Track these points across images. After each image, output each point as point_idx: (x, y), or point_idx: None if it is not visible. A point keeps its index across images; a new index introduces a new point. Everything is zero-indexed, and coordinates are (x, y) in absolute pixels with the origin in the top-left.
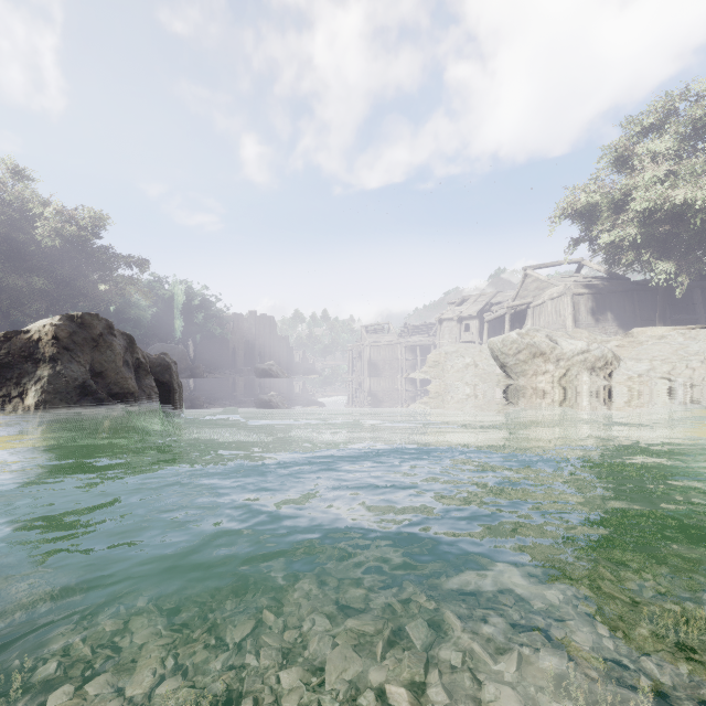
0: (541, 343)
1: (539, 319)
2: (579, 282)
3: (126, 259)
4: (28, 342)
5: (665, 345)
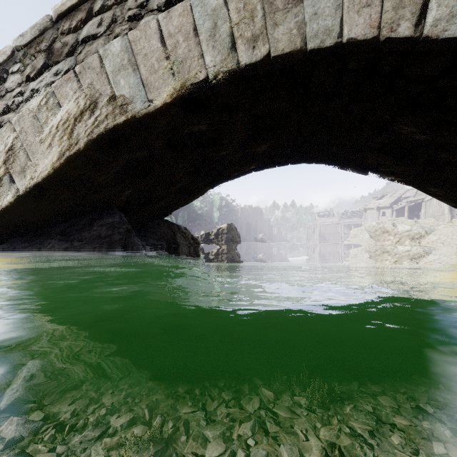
0: (387, 227)
1: (429, 209)
2: None
3: None
4: (222, 230)
5: (450, 228)
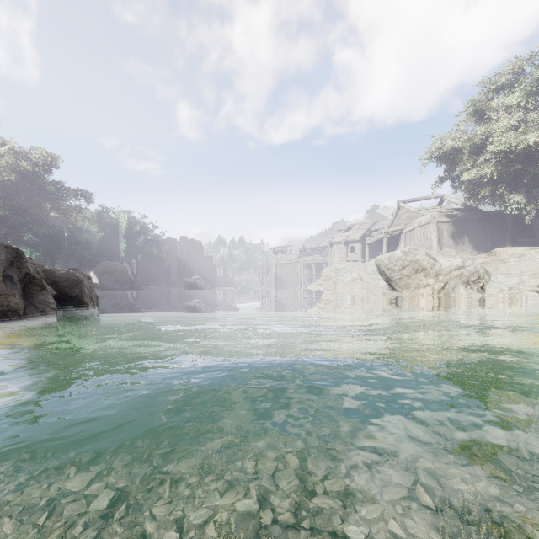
0: (422, 260)
1: (410, 242)
2: (442, 213)
3: (73, 191)
4: None
5: (531, 262)
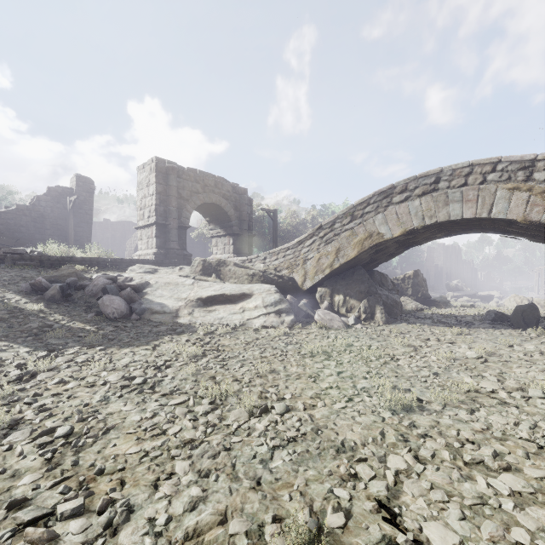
0: None
1: None
2: None
3: None
4: (408, 275)
5: None
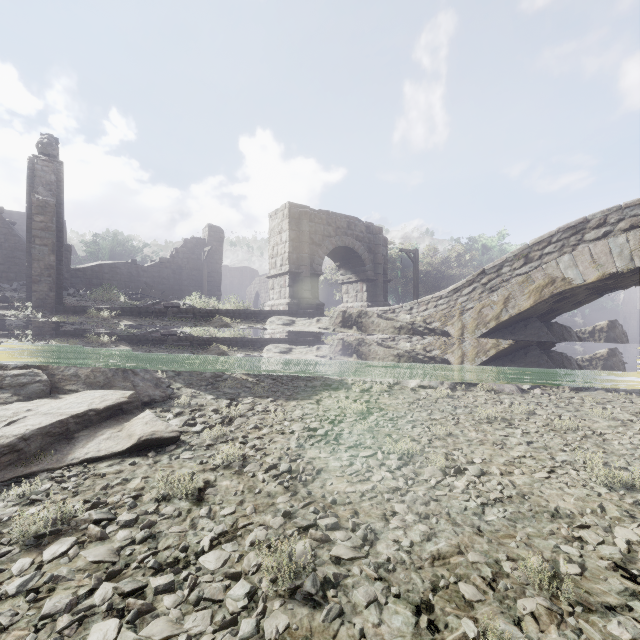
0: None
1: None
2: None
3: None
4: (600, 327)
5: None
